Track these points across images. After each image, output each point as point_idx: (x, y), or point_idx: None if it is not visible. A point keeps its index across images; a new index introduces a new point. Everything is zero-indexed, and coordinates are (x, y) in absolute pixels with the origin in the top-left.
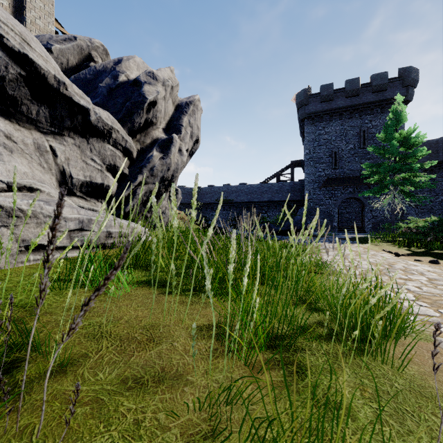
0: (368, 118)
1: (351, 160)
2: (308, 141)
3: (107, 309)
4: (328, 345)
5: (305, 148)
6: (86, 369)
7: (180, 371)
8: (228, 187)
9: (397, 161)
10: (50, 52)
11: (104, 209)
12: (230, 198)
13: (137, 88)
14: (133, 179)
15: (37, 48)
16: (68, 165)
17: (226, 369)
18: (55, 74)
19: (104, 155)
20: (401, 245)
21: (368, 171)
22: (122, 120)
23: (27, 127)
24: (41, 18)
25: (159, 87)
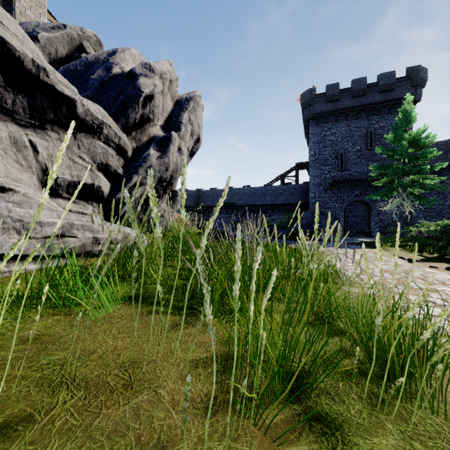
0: (375, 118)
1: (358, 162)
2: (313, 142)
3: (73, 342)
4: (358, 384)
5: (310, 150)
6: (23, 445)
7: (163, 441)
8: (231, 190)
9: (406, 163)
10: (36, 41)
11: (96, 212)
12: (233, 201)
13: (132, 81)
14: (128, 180)
15: (10, 26)
16: (52, 162)
17: (228, 433)
18: (32, 57)
19: (95, 152)
20: (412, 250)
21: (376, 173)
22: (116, 114)
23: (1, 118)
24: (32, 8)
25: (156, 80)
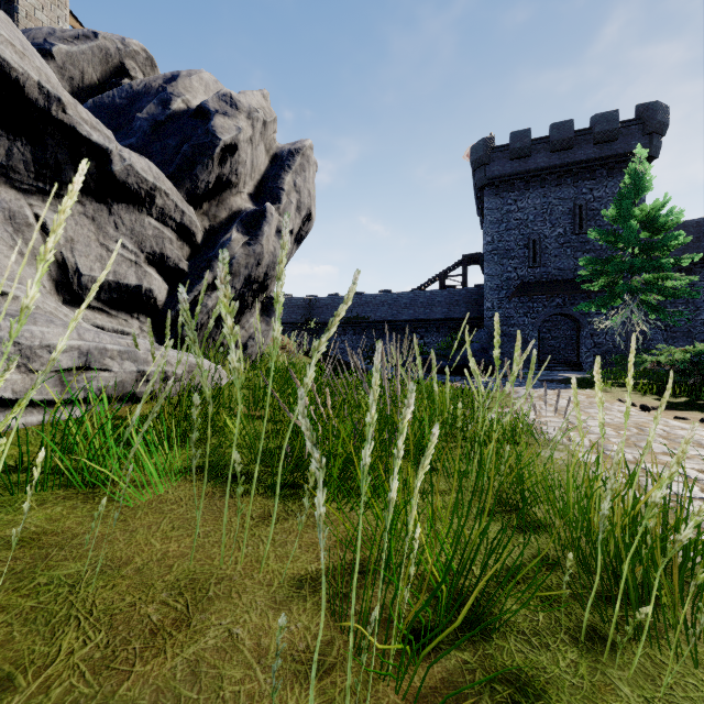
0: (587, 184)
1: (560, 253)
2: (490, 223)
3: (91, 546)
4: (570, 615)
5: (485, 234)
6: None
7: None
8: (361, 298)
9: (636, 254)
10: (49, 58)
11: (145, 331)
12: (364, 314)
13: (202, 122)
14: (197, 279)
15: (2, 29)
16: (73, 251)
17: None
18: (39, 80)
19: (142, 235)
20: (646, 391)
21: (589, 270)
22: (176, 175)
23: None
24: (46, 9)
25: (241, 121)
